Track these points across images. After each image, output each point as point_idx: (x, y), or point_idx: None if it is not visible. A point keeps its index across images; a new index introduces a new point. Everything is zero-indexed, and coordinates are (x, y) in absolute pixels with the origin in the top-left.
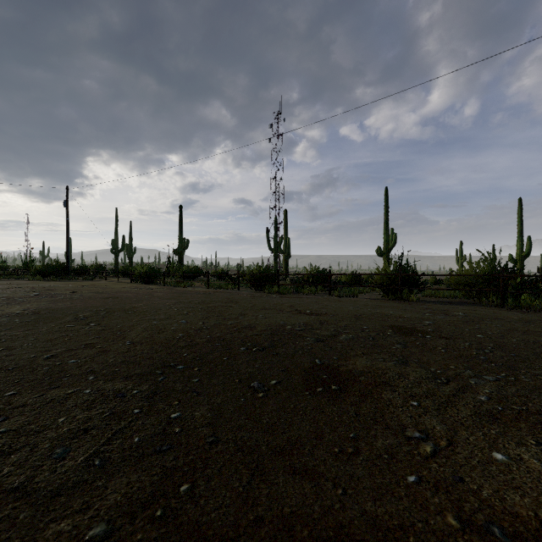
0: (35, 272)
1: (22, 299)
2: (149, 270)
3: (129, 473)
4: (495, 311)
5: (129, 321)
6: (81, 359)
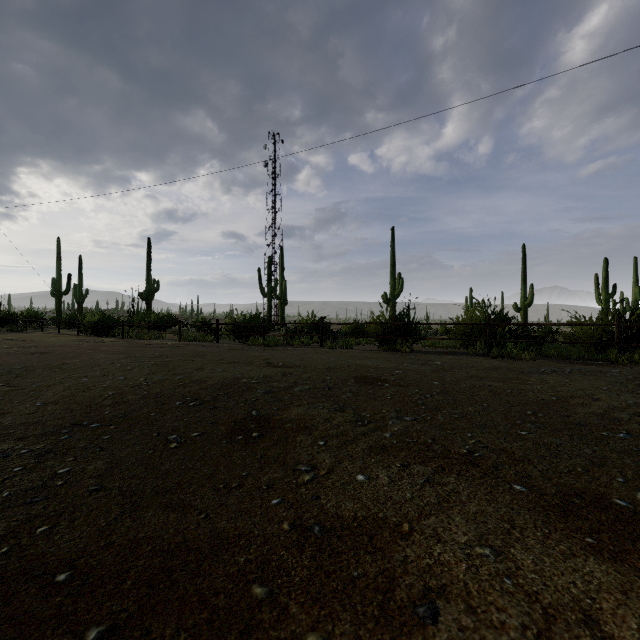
0: None
1: None
2: (103, 319)
3: None
4: (479, 360)
5: (51, 379)
6: None
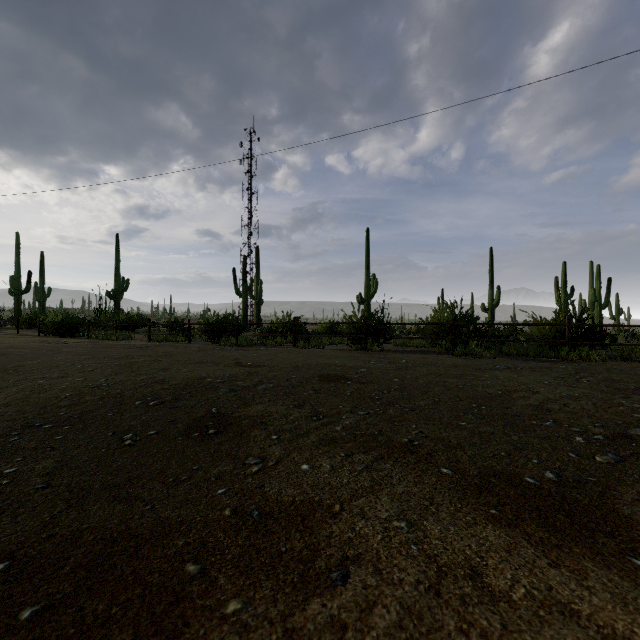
0: None
1: None
2: (66, 319)
3: None
4: (443, 358)
5: (5, 382)
6: None
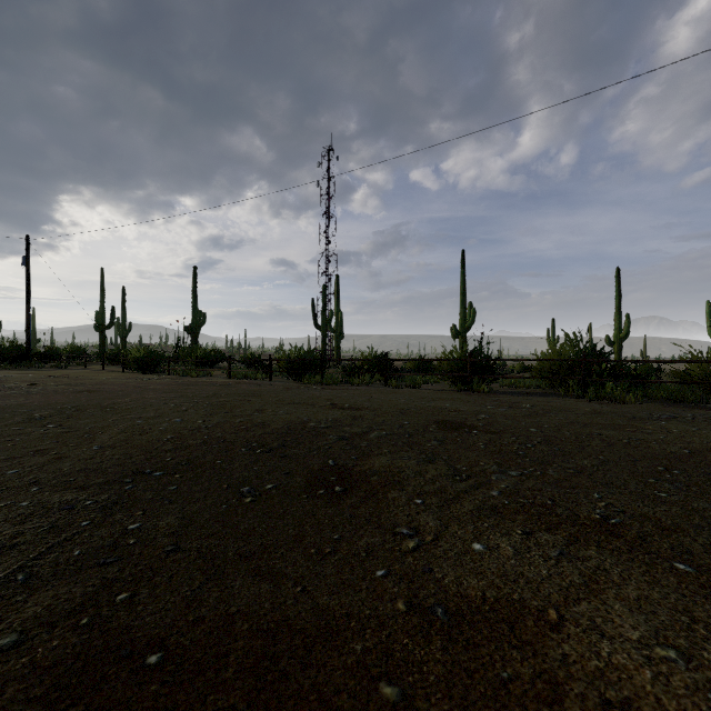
0: None
1: None
2: (148, 354)
3: (59, 587)
4: (573, 402)
5: (105, 421)
6: (25, 468)
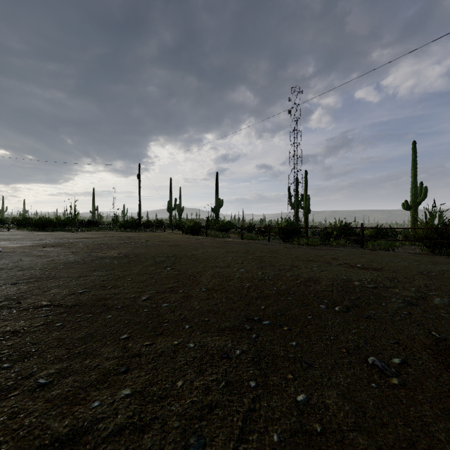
0: (120, 225)
1: (115, 245)
2: (195, 224)
3: None
4: None
5: (196, 267)
6: (171, 303)
